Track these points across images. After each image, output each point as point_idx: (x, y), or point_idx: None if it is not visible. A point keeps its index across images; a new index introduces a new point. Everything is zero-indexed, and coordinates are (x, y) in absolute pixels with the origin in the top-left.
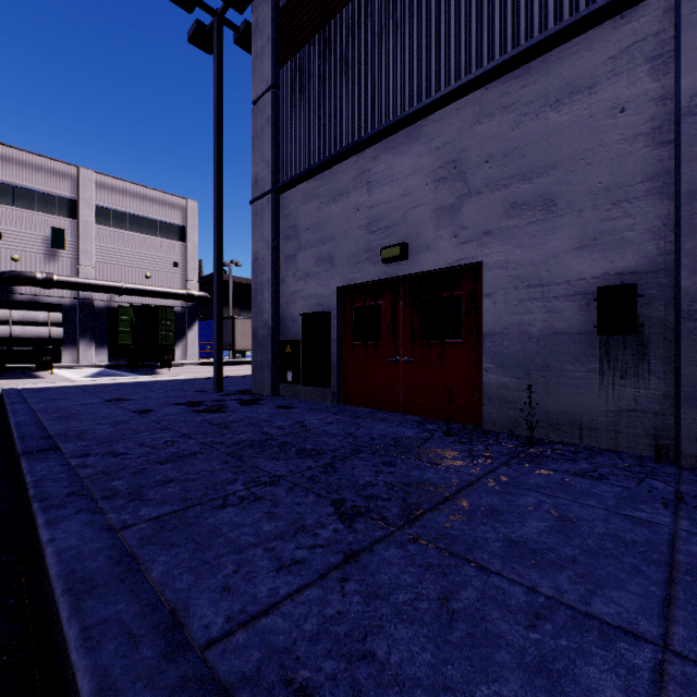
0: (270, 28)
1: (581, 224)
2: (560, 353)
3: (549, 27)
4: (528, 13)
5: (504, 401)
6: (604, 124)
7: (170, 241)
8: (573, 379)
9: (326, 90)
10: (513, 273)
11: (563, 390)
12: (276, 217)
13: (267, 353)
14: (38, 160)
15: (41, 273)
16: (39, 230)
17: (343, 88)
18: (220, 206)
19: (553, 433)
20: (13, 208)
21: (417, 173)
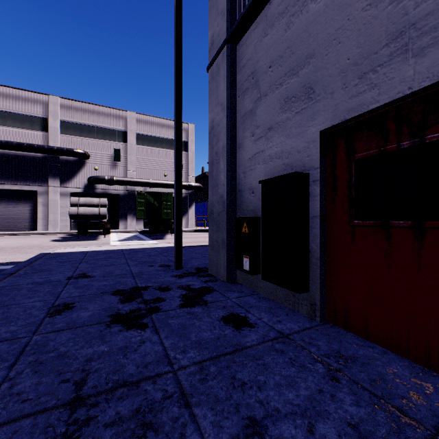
0: None
1: None
2: None
3: None
4: None
5: None
6: None
7: None
8: None
9: None
10: None
11: None
12: (231, 71)
13: (222, 231)
14: (107, 110)
15: (108, 176)
16: (108, 151)
17: None
18: (179, 81)
19: None
20: (95, 140)
21: None
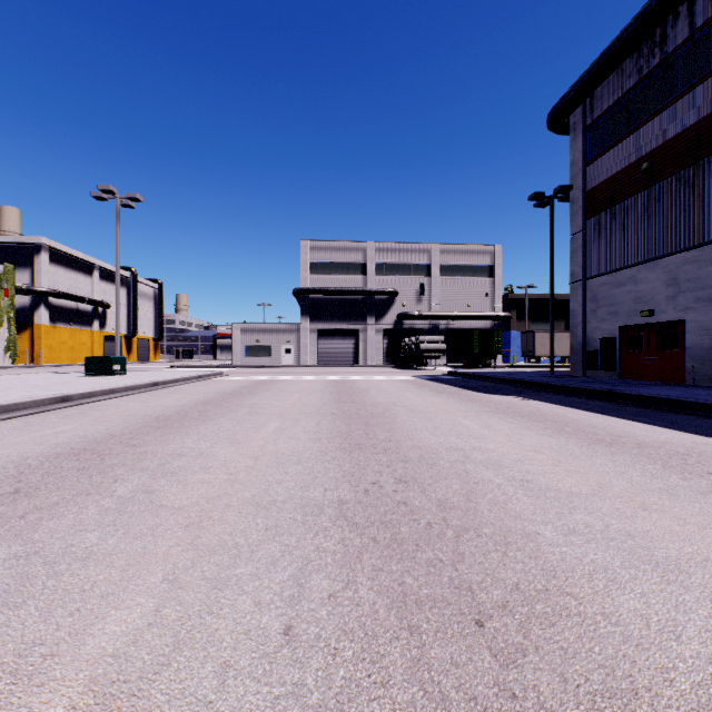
0: (581, 203)
1: None
2: None
3: (710, 235)
4: (702, 228)
5: (693, 373)
6: None
7: (482, 278)
8: None
9: (612, 236)
10: (697, 325)
11: None
12: (584, 291)
13: (579, 356)
14: (413, 246)
15: (416, 312)
16: (413, 286)
17: (622, 238)
18: (552, 287)
19: (711, 384)
20: (403, 277)
21: (657, 281)
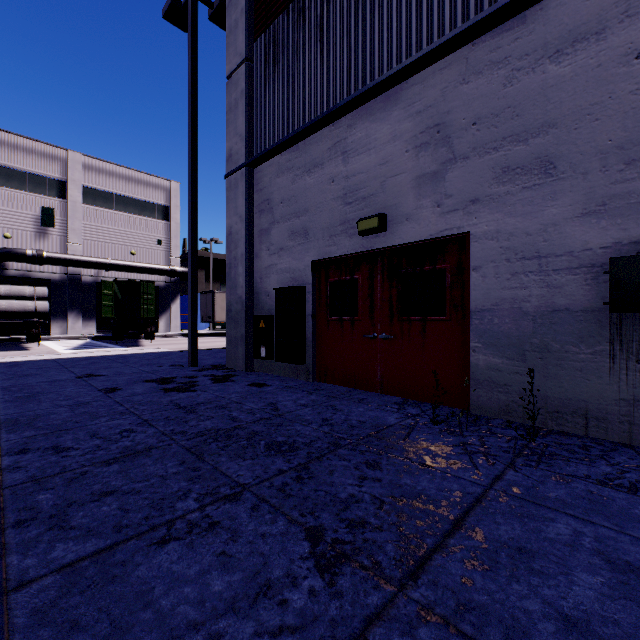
0: (244, 1)
1: (586, 188)
2: (561, 332)
3: None
4: None
5: (495, 384)
6: (616, 73)
7: (154, 220)
8: (577, 362)
9: (300, 60)
10: (505, 244)
11: (565, 374)
12: (249, 191)
13: (241, 328)
14: (29, 143)
15: (32, 250)
16: (30, 209)
17: (318, 56)
18: (194, 180)
19: (553, 422)
20: (5, 188)
21: (396, 140)
